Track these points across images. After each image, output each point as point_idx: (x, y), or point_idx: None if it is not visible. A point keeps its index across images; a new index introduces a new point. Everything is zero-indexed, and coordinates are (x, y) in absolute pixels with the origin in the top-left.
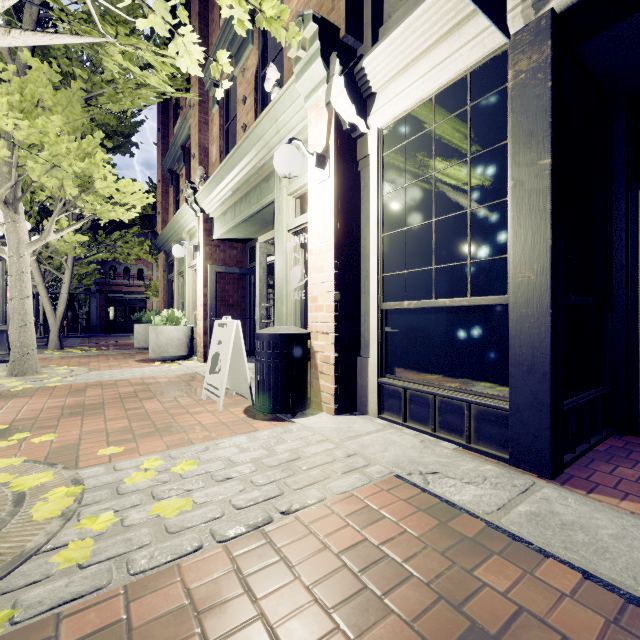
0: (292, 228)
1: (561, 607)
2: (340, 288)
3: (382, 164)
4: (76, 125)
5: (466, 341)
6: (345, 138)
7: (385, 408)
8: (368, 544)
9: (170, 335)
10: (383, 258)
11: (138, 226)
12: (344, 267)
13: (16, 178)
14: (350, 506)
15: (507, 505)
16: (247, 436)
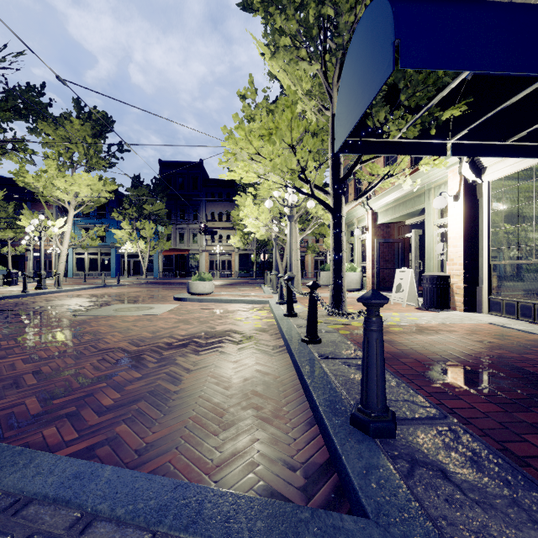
0: (436, 224)
1: (534, 338)
2: (466, 255)
3: (490, 197)
4: (320, 183)
5: (533, 278)
6: (469, 186)
7: (492, 310)
8: (477, 329)
9: (352, 277)
10: (491, 241)
11: None
12: (468, 245)
13: (302, 211)
14: (471, 325)
15: (535, 330)
16: (424, 313)
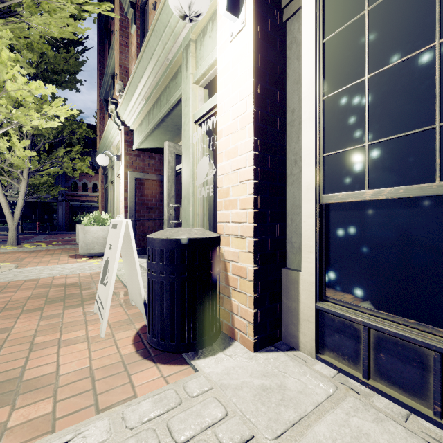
0: (199, 117)
1: None
2: (260, 175)
3: None
4: None
5: None
6: None
7: (327, 345)
8: None
9: (96, 234)
10: (323, 131)
11: (79, 145)
12: (265, 147)
13: None
14: None
15: None
16: (110, 419)
